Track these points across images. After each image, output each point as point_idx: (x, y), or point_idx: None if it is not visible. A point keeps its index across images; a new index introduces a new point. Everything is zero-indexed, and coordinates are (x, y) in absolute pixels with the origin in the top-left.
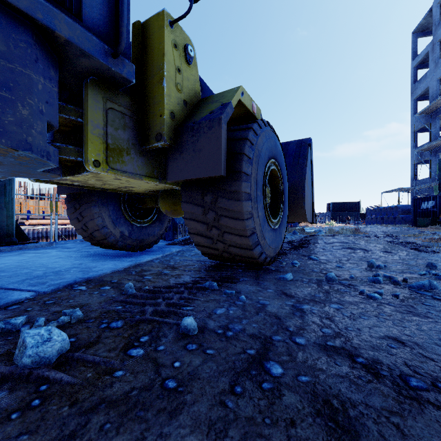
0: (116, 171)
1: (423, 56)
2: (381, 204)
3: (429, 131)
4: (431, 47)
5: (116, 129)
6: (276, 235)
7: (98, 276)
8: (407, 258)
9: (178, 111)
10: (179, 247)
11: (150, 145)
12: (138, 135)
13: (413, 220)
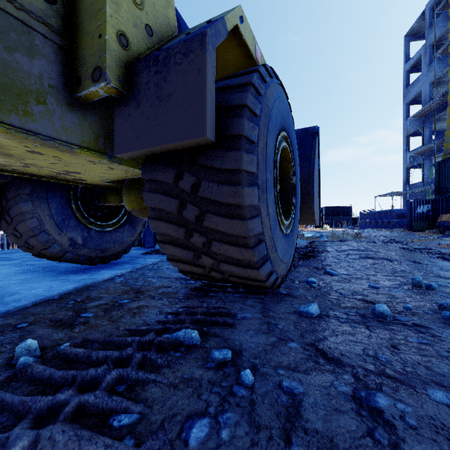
0: (8, 127)
1: (415, 60)
2: (374, 208)
3: (422, 135)
4: (423, 51)
5: (8, 50)
6: (288, 243)
7: (4, 314)
8: (446, 270)
9: (136, 39)
10: (158, 257)
11: (84, 91)
12: (65, 74)
13: (408, 224)
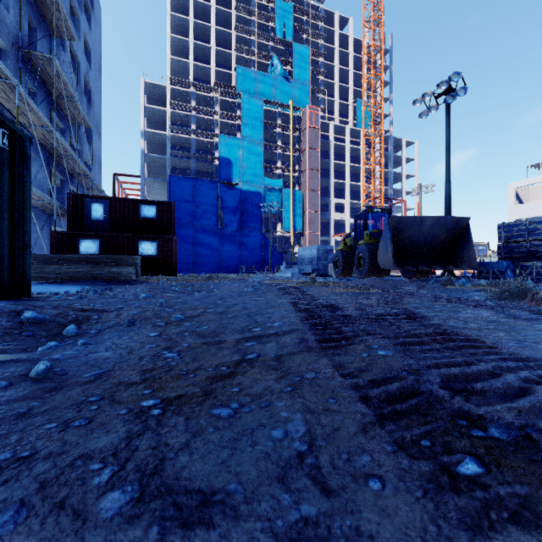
0: None
1: None
2: None
3: None
4: None
5: None
6: (360, 272)
7: None
8: None
9: None
10: None
11: None
12: None
13: None
